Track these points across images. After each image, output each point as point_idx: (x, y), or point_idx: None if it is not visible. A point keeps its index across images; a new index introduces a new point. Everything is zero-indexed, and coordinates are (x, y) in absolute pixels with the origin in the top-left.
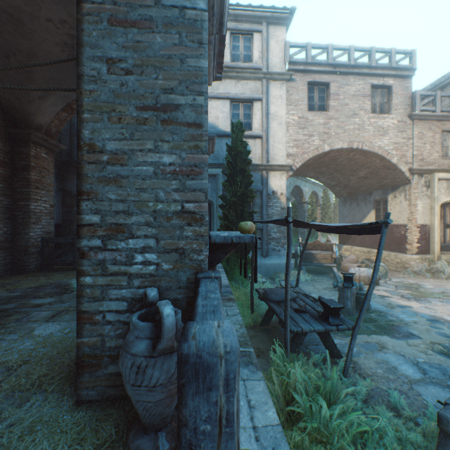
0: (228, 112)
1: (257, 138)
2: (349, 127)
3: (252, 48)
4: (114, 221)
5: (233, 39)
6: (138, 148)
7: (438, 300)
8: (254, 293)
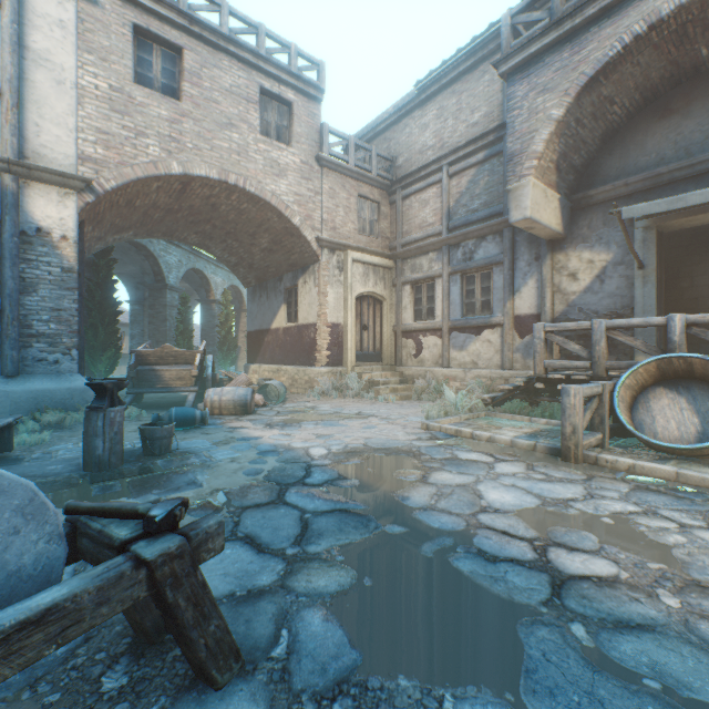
0: None
1: None
2: (222, 144)
3: None
4: None
5: None
6: None
7: (315, 423)
8: None
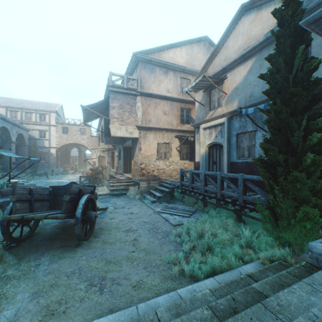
0: (39, 133)
1: (47, 140)
2: (74, 138)
3: (46, 118)
4: (5, 161)
5: (40, 115)
6: (7, 157)
7: (77, 175)
8: None
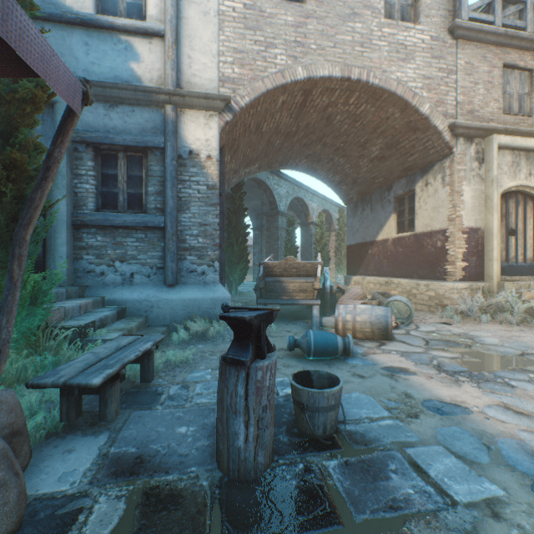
0: None
1: (156, 38)
2: (344, 38)
3: None
4: None
5: None
6: None
7: (527, 378)
8: (29, 377)
